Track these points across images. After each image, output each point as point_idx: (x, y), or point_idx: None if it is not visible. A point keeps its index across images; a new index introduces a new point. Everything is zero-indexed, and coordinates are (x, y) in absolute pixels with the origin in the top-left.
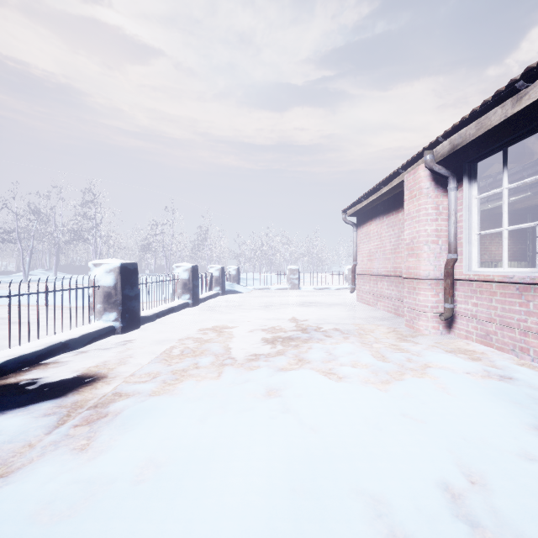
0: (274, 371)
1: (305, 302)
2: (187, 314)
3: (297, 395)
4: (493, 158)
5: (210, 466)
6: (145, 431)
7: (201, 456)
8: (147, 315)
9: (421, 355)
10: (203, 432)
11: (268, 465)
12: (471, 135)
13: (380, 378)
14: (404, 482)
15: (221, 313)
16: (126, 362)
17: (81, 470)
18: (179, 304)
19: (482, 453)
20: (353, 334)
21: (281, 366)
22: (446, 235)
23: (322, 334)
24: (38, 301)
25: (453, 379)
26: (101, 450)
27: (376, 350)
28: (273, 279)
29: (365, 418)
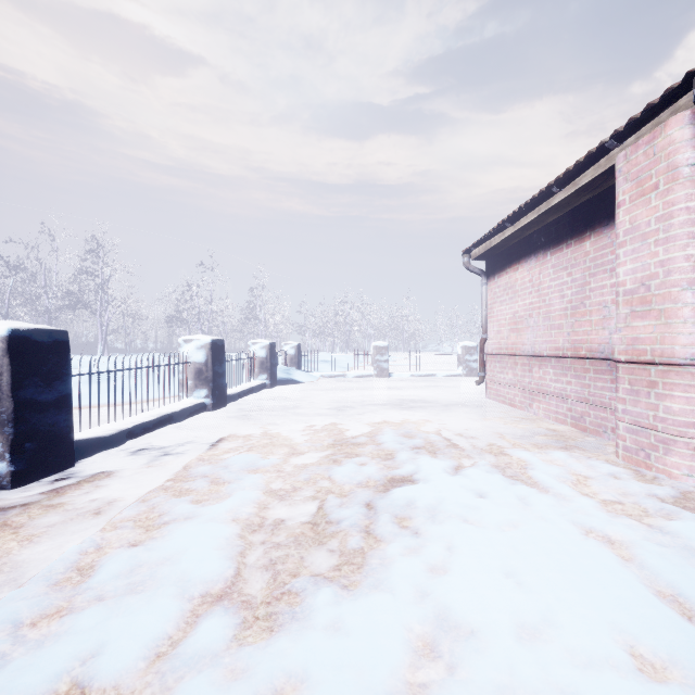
0: None
1: (403, 399)
2: (194, 427)
3: None
4: None
5: None
6: None
7: None
8: (102, 435)
9: None
10: None
11: None
12: None
13: None
14: None
15: (258, 425)
16: None
17: None
18: (185, 408)
19: None
20: (529, 485)
21: (384, 677)
22: None
23: (462, 487)
24: None
25: None
26: None
27: (634, 562)
28: (350, 361)
29: None
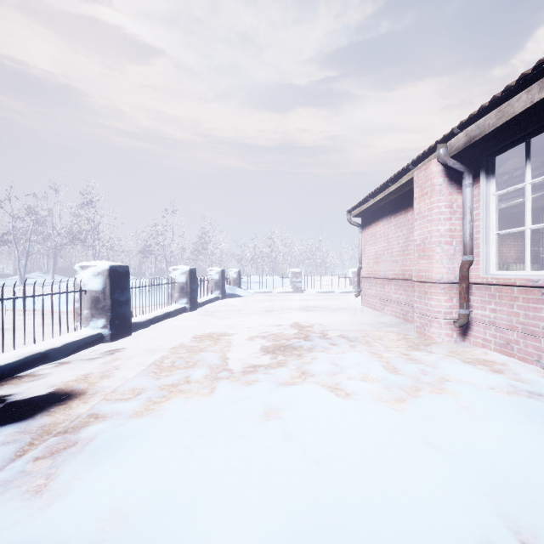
0: (274, 386)
1: (308, 306)
2: (183, 320)
3: (299, 417)
4: (511, 152)
5: (190, 521)
6: (117, 467)
7: (180, 503)
8: (140, 321)
9: (437, 366)
10: (187, 468)
11: (263, 518)
12: (490, 125)
13: (394, 395)
14: (437, 543)
15: (220, 319)
16: (110, 375)
17: (27, 525)
18: (176, 309)
19: (528, 499)
20: (360, 341)
21: (282, 380)
22: (461, 236)
23: (327, 342)
24: (14, 307)
25: (477, 397)
26: (59, 493)
27: (386, 361)
28: (276, 282)
29: (380, 448)
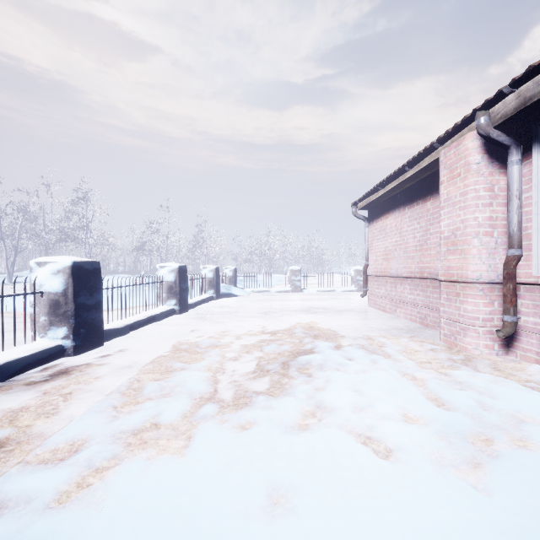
0: (279, 434)
1: (310, 307)
2: (170, 324)
3: (326, 511)
4: None
5: None
6: None
7: None
8: (116, 327)
9: (495, 395)
10: None
11: None
12: None
13: (460, 454)
14: None
15: (212, 323)
16: (51, 413)
17: None
18: (162, 312)
19: None
20: (380, 354)
21: (289, 421)
22: (504, 225)
23: (340, 355)
24: None
25: None
26: None
27: (424, 386)
28: (273, 280)
29: None
